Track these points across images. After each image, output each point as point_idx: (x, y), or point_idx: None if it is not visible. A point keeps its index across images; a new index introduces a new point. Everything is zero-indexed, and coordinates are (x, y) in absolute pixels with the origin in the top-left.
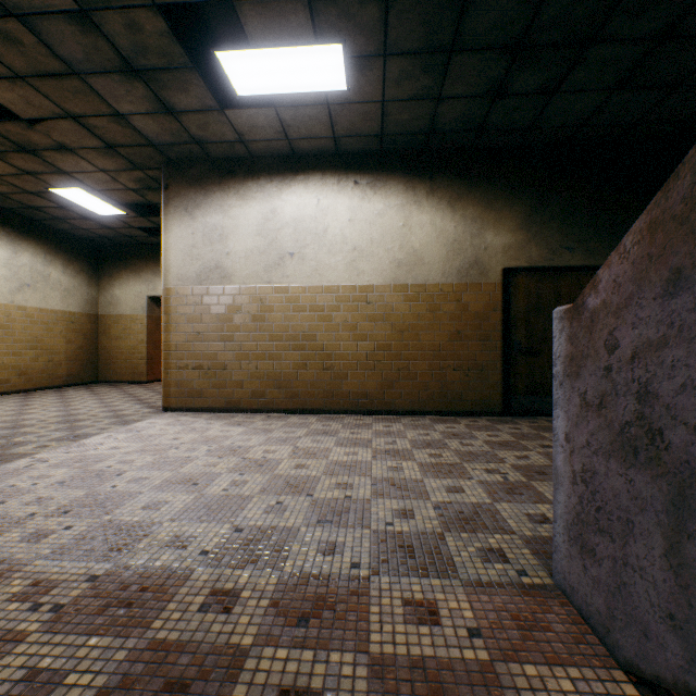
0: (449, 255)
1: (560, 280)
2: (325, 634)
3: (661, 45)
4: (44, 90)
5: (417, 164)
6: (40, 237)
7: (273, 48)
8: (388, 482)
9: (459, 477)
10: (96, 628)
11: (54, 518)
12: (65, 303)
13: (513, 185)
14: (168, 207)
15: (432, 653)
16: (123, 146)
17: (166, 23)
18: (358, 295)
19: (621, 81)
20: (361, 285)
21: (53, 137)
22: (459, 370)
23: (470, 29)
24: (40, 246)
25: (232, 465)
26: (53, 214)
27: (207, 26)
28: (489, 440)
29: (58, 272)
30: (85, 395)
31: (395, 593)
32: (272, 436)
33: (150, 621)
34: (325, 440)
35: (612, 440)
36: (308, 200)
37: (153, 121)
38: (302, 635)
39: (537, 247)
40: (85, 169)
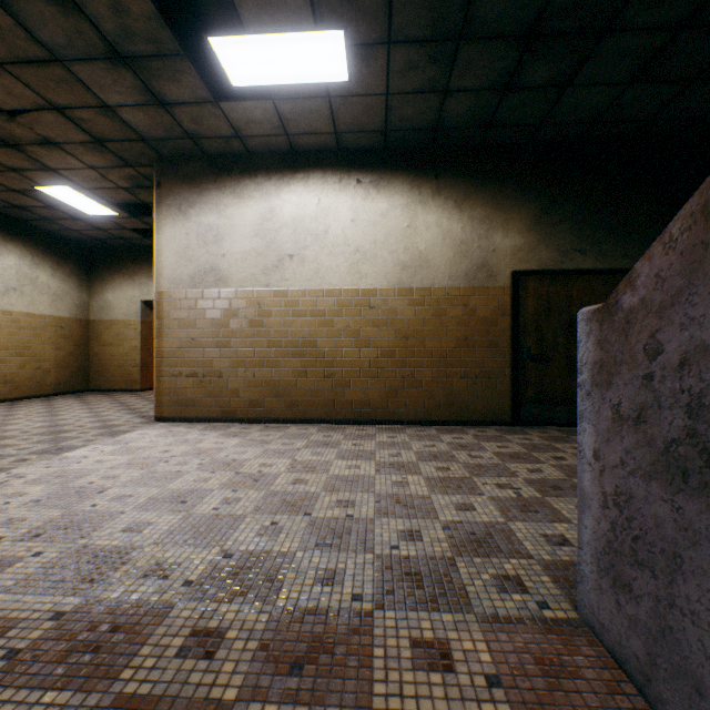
0: (456, 257)
1: (571, 283)
2: (322, 685)
3: (680, 35)
4: (24, 79)
5: (422, 162)
6: (27, 238)
7: (270, 34)
8: (393, 499)
9: (469, 493)
10: (54, 679)
11: (23, 542)
12: (54, 308)
13: (523, 184)
14: (160, 206)
15: (445, 708)
16: (112, 141)
17: (154, 4)
18: (361, 299)
19: (637, 74)
20: (364, 289)
21: (37, 130)
22: (466, 377)
23: (479, 15)
24: (27, 248)
25: (224, 481)
26: (41, 214)
27: (199, 11)
28: (499, 452)
29: (46, 275)
30: (74, 404)
31: (402, 631)
32: (269, 448)
33: (119, 670)
34: (326, 453)
35: (654, 460)
36: (308, 199)
37: (144, 113)
38: (295, 686)
39: (548, 249)
40: (72, 165)
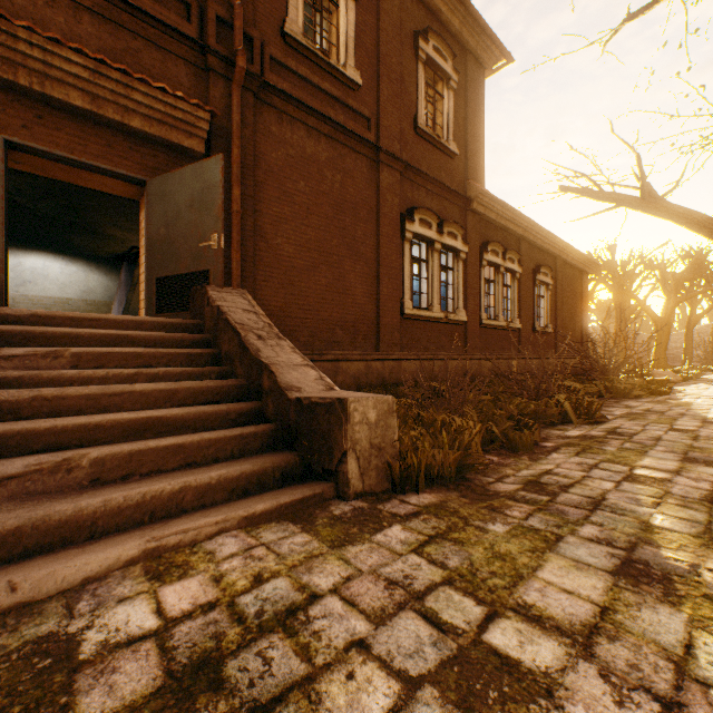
0: (106, 291)
1: None
2: None
3: None
4: None
5: (92, 257)
6: None
7: None
8: None
9: None
10: None
11: None
12: None
13: None
14: None
15: None
16: None
17: None
18: (65, 301)
19: None
20: (67, 298)
21: None
22: None
23: None
24: None
25: None
26: None
27: None
28: None
29: None
30: None
31: None
32: None
33: None
34: None
35: None
36: (40, 262)
37: None
38: None
39: None
40: None
